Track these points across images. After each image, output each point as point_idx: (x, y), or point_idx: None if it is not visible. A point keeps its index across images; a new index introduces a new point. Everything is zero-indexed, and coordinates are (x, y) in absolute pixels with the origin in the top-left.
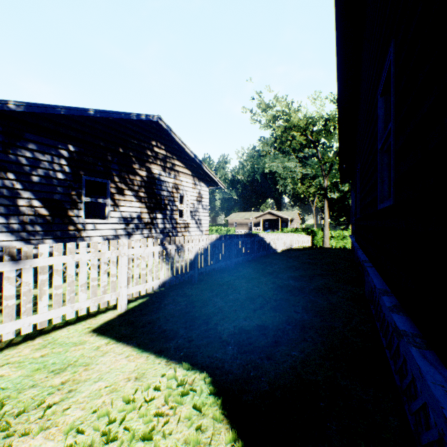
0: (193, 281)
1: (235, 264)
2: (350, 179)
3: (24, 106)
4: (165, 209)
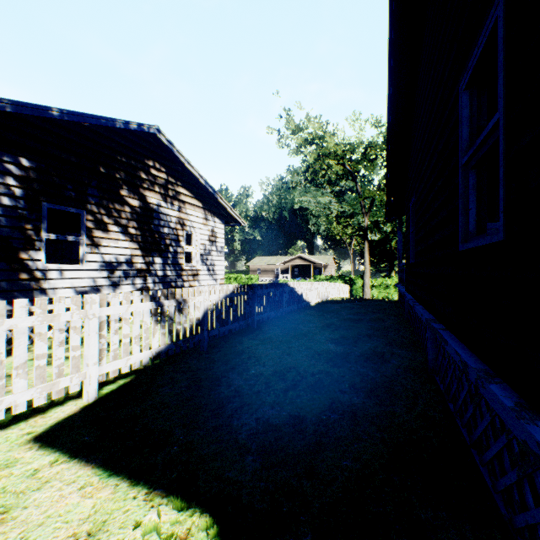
0: (202, 348)
1: (259, 322)
2: (397, 217)
3: None
4: (167, 252)
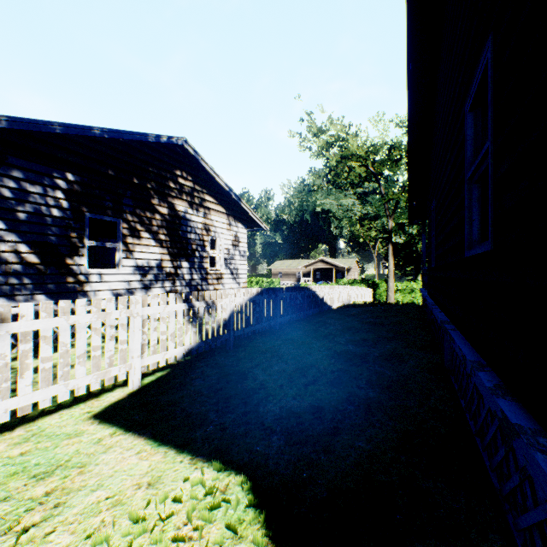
0: (228, 347)
1: (281, 324)
2: (421, 220)
3: (6, 121)
4: (193, 256)
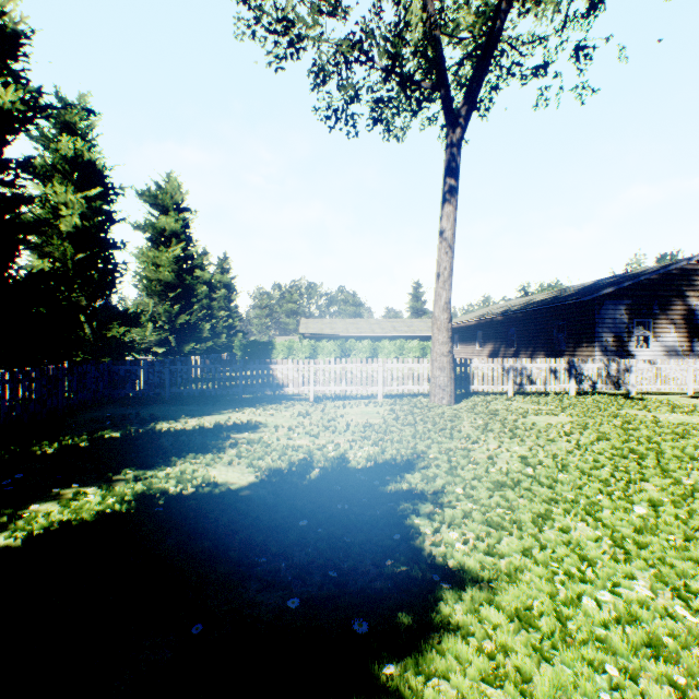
0: None
1: None
2: None
3: (609, 289)
4: None
